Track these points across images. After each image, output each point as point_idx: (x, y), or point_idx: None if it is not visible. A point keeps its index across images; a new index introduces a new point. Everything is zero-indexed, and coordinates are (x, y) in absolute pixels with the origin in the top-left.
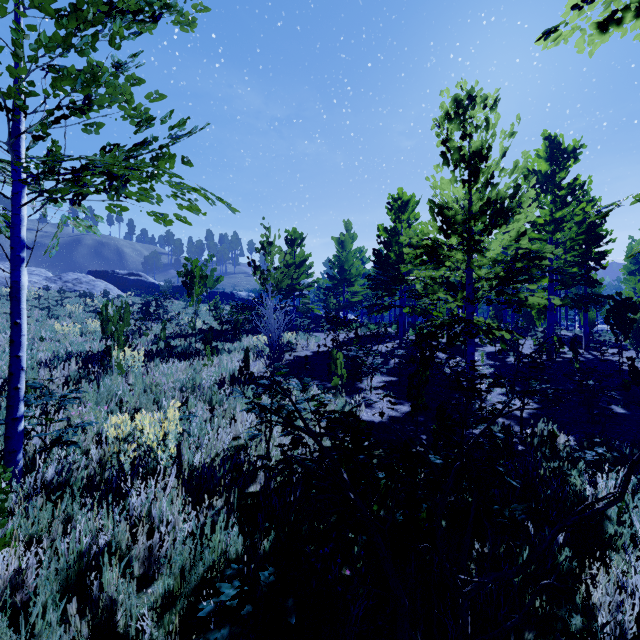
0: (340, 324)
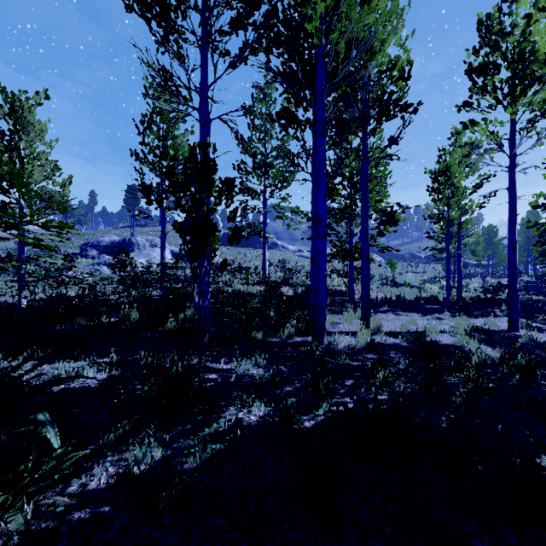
0: None
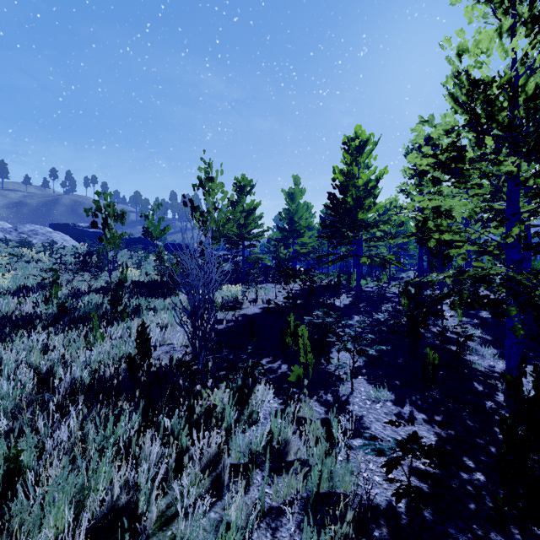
0: (294, 276)
